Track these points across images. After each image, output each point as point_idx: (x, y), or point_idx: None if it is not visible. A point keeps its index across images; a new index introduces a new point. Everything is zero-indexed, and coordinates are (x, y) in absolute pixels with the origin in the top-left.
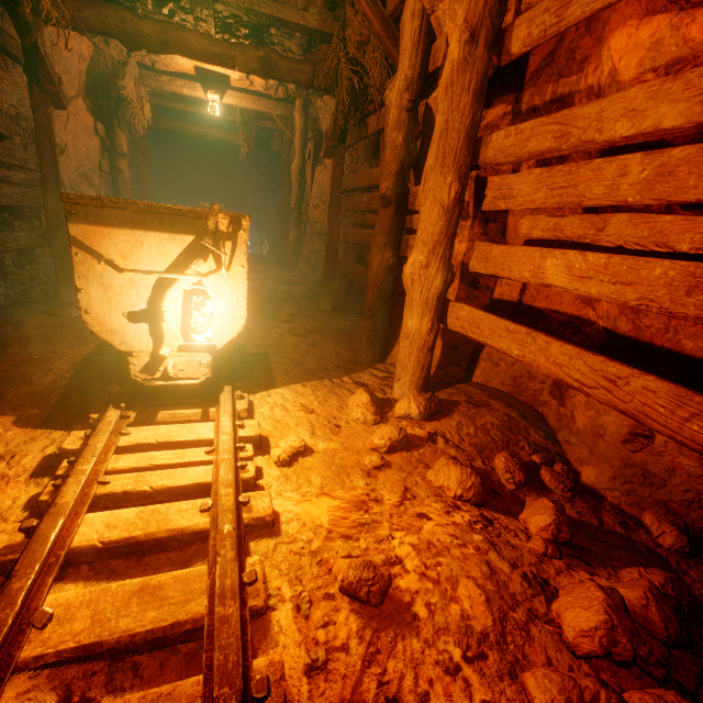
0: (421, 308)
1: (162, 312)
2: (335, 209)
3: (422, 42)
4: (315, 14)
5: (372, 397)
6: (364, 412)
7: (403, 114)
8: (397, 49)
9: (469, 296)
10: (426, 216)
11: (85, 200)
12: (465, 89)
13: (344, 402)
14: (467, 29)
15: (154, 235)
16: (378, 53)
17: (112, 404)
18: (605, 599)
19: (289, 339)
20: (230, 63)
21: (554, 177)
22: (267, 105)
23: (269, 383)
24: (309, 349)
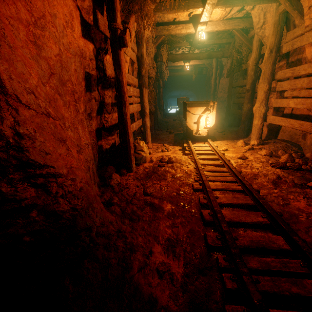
0: (258, 118)
1: (199, 122)
2: (230, 93)
3: (259, 47)
4: (224, 39)
5: (244, 141)
6: (241, 144)
7: (253, 67)
8: (251, 46)
9: (276, 114)
10: (259, 94)
11: (190, 103)
12: (269, 63)
13: (235, 144)
14: (269, 50)
15: (199, 108)
16: (245, 48)
17: (188, 140)
18: (288, 156)
19: (216, 133)
20: (198, 58)
21: (291, 82)
22: (203, 61)
23: (215, 140)
24: (223, 135)
